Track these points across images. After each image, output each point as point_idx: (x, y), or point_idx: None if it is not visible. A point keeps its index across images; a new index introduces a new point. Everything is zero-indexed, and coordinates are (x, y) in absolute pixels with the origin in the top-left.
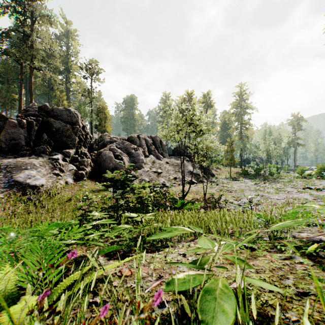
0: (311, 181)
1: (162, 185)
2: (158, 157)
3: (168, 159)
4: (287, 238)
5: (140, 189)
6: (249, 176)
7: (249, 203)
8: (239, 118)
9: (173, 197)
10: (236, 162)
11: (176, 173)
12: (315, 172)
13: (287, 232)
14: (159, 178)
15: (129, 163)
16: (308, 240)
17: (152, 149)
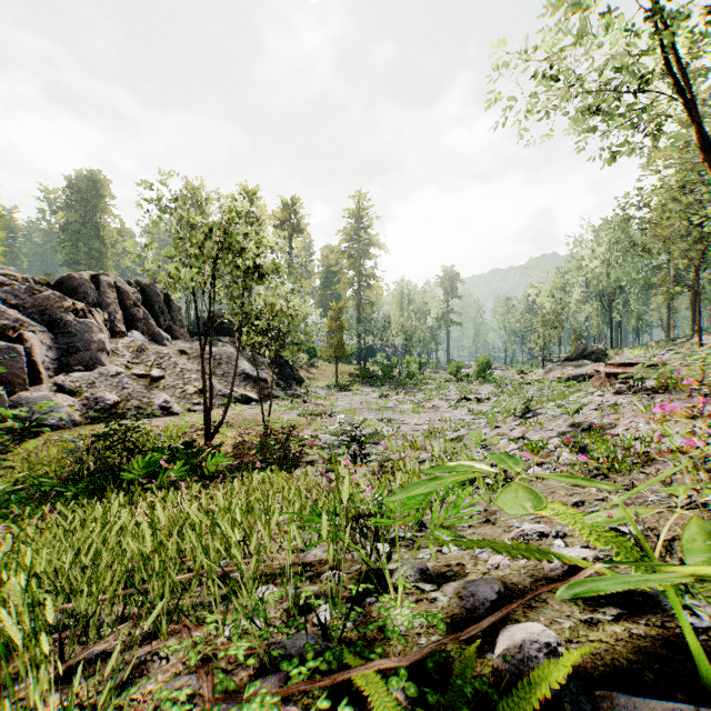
0: (470, 385)
1: (161, 411)
2: (156, 338)
3: (187, 342)
4: (394, 608)
5: (86, 426)
6: (372, 381)
7: (348, 444)
8: (357, 262)
9: (178, 441)
10: (351, 354)
11: (207, 379)
12: (476, 370)
13: (413, 540)
14: (154, 392)
15: (51, 351)
16: (464, 598)
17: (138, 314)
